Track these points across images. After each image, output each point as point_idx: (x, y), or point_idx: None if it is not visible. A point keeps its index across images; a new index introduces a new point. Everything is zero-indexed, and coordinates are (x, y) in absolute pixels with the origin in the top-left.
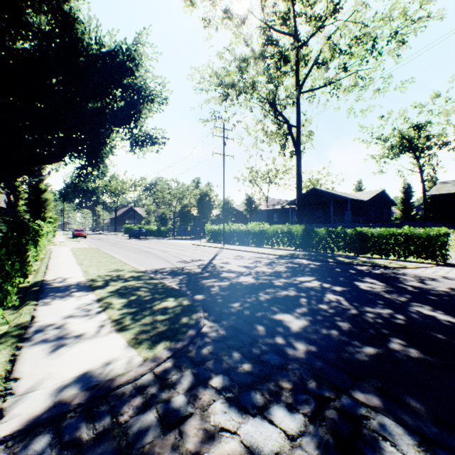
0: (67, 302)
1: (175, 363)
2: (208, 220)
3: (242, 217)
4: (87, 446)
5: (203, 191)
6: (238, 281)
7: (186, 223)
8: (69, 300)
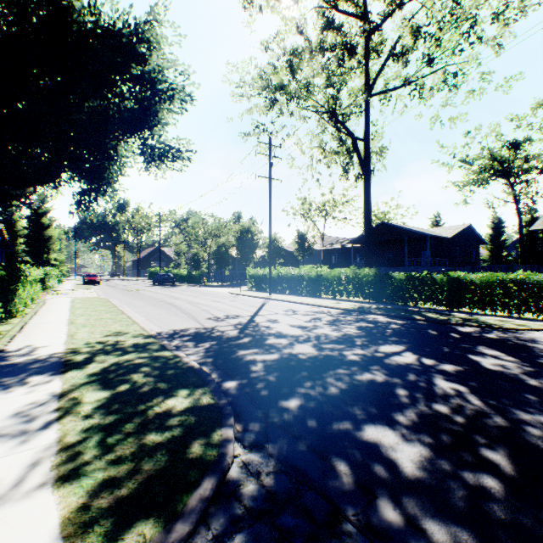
0: (8, 398)
1: None
2: (251, 262)
3: (292, 259)
4: None
5: (244, 227)
6: (292, 353)
7: (223, 266)
8: (13, 393)
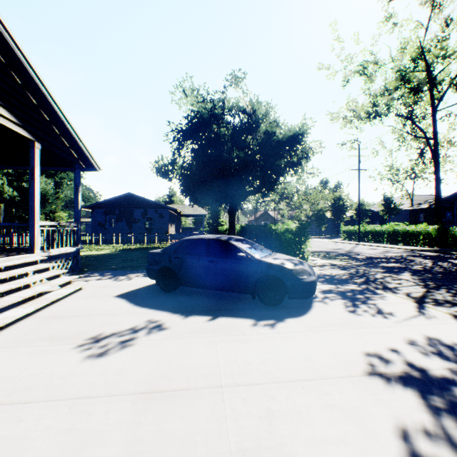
0: None
1: (349, 264)
2: (341, 221)
3: (378, 218)
4: (336, 267)
5: (336, 196)
6: (370, 256)
7: (320, 225)
8: None
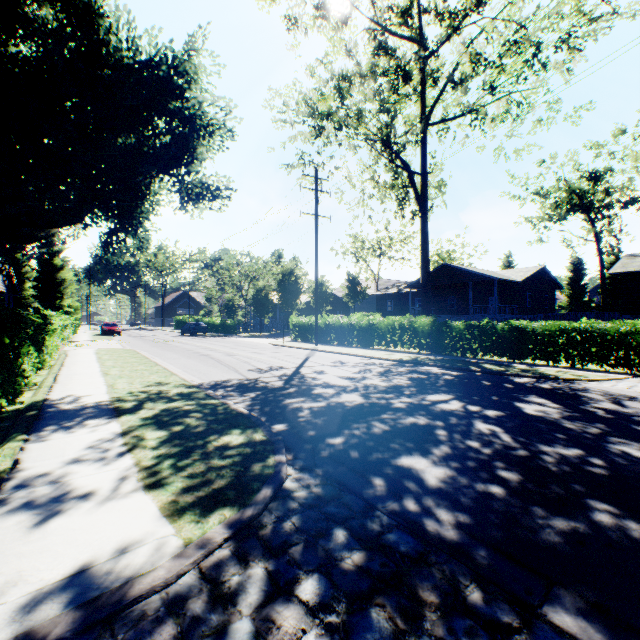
0: (75, 436)
1: (237, 551)
2: (294, 309)
3: (341, 306)
4: None
5: (287, 268)
6: (339, 402)
7: (263, 314)
8: (78, 432)
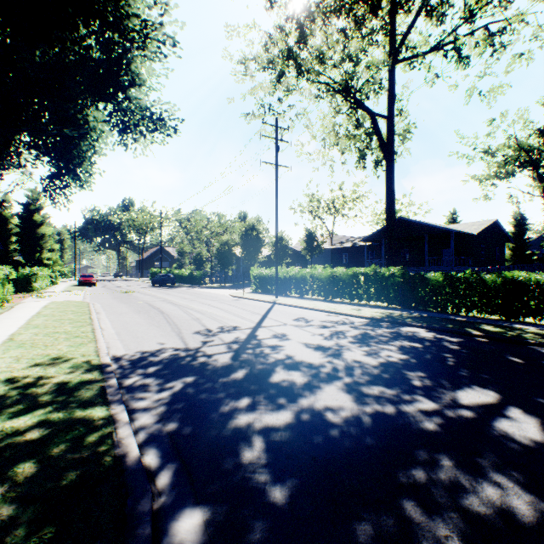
0: None
1: None
2: (256, 261)
3: (299, 259)
4: None
5: (249, 224)
6: (315, 409)
7: (226, 266)
8: None
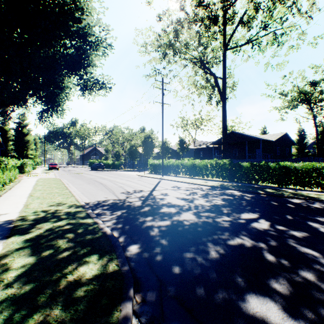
0: None
1: None
2: (150, 156)
3: (176, 154)
4: None
5: (147, 134)
6: (179, 220)
7: (134, 159)
8: None
